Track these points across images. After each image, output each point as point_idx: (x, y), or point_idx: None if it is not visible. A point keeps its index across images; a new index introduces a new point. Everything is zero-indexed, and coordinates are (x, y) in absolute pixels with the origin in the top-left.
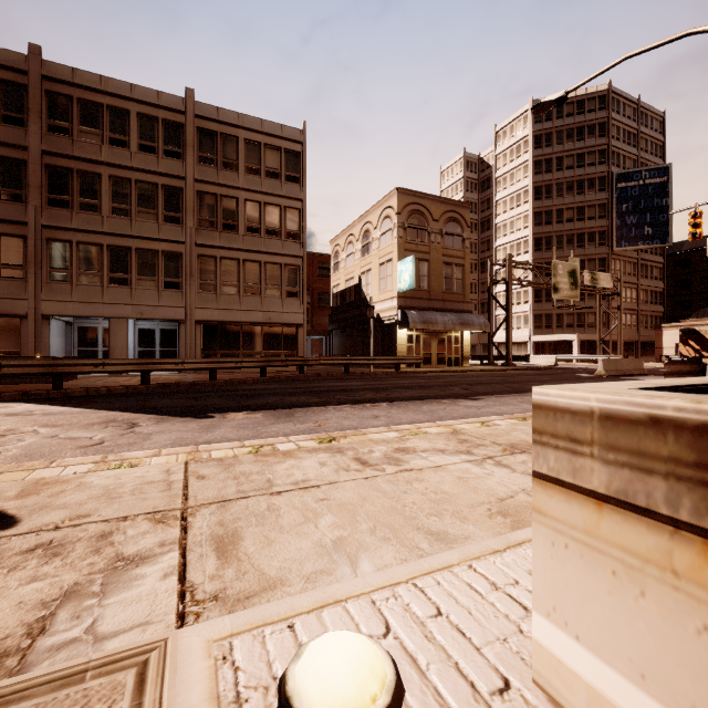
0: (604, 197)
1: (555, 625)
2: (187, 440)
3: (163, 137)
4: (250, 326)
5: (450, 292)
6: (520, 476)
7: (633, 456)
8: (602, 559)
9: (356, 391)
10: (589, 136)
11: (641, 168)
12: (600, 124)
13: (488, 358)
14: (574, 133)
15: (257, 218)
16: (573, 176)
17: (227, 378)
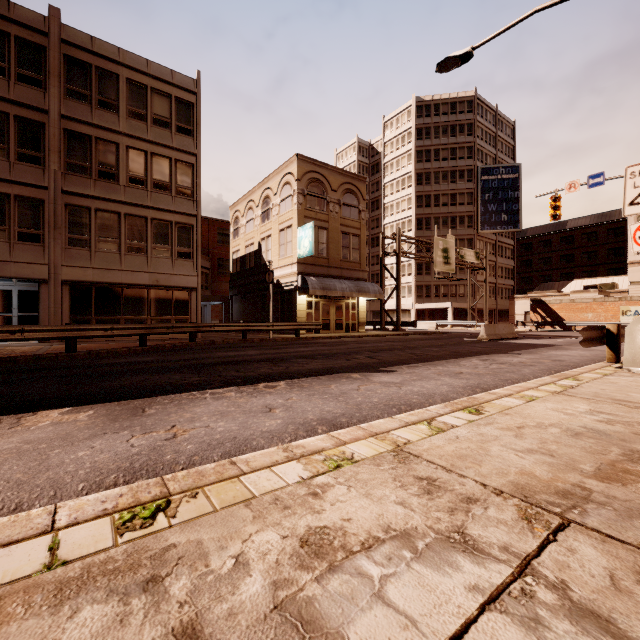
0: (471, 187)
1: None
2: None
3: (16, 58)
4: (134, 289)
5: (348, 261)
6: None
7: None
8: None
9: (250, 363)
10: (460, 134)
11: (499, 165)
12: (468, 124)
13: (380, 324)
14: (448, 130)
15: (142, 169)
16: (448, 167)
17: (93, 349)
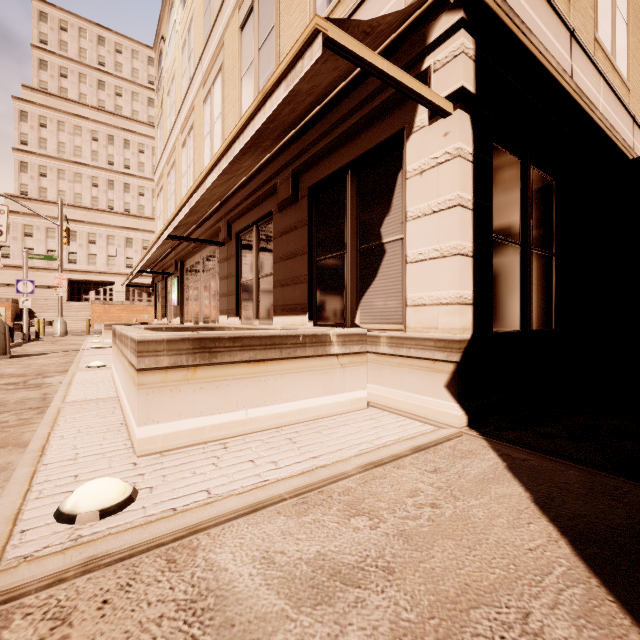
0: None
1: (149, 425)
2: None
3: None
4: None
5: None
6: None
7: (177, 351)
8: (168, 388)
9: None
10: None
11: None
12: None
13: None
14: None
15: None
16: None
17: None
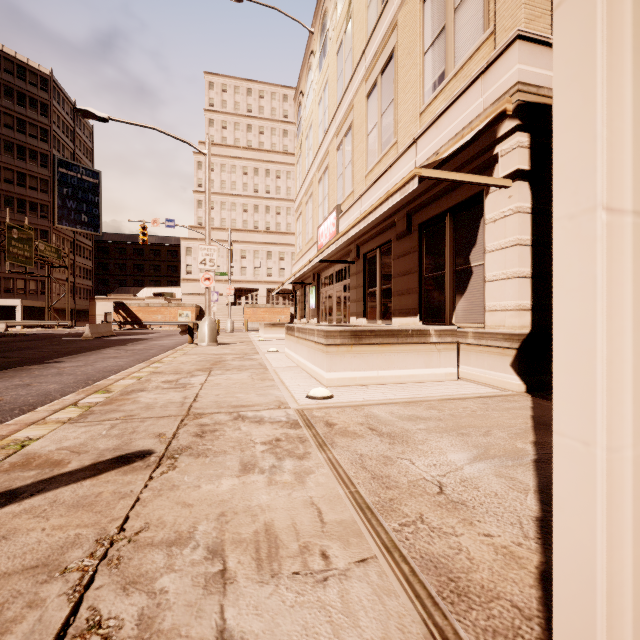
0: (47, 174)
1: (331, 372)
2: None
3: None
4: None
5: None
6: (236, 374)
7: (343, 336)
8: (339, 355)
9: None
10: (31, 107)
11: (79, 164)
12: (43, 103)
13: None
14: (15, 94)
15: None
16: (14, 138)
17: None
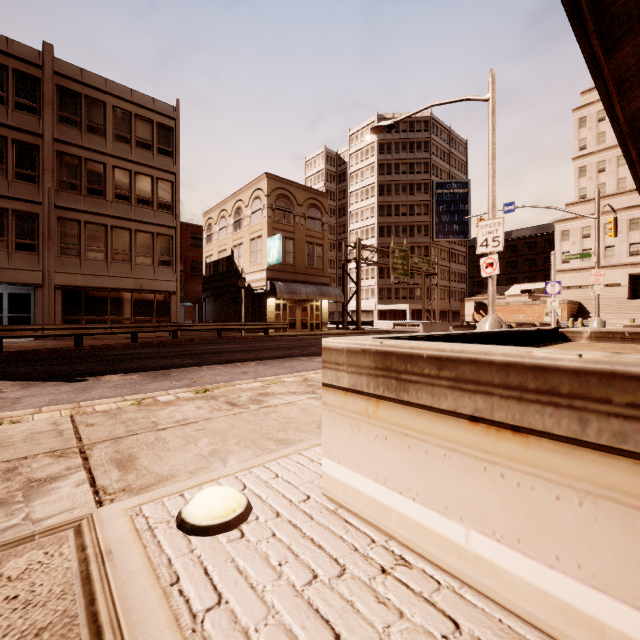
0: (428, 199)
1: (331, 460)
2: (63, 401)
3: (13, 88)
4: (119, 293)
5: (312, 267)
6: None
7: (357, 368)
8: (347, 419)
9: (228, 352)
10: (417, 150)
11: (451, 180)
12: (425, 142)
13: (343, 324)
14: (407, 146)
15: (127, 186)
16: (407, 180)
17: (94, 344)
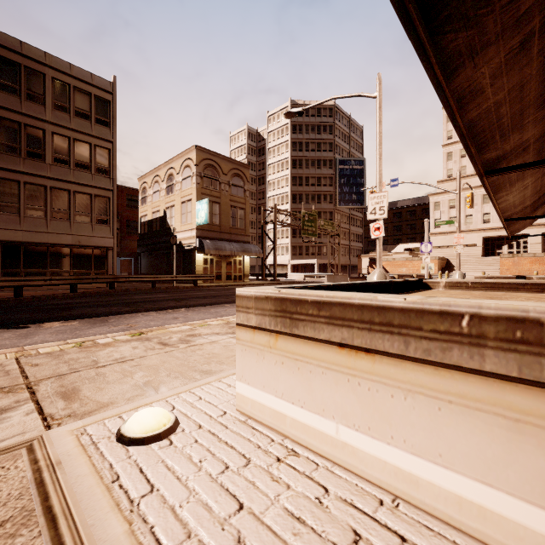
0: (332, 173)
1: (243, 382)
2: (7, 346)
3: None
4: (58, 248)
5: (236, 228)
6: None
7: (262, 311)
8: (255, 350)
9: (161, 301)
10: (323, 132)
11: (351, 158)
12: (329, 126)
13: (262, 276)
14: (315, 128)
15: (65, 151)
16: (315, 156)
17: (34, 295)
